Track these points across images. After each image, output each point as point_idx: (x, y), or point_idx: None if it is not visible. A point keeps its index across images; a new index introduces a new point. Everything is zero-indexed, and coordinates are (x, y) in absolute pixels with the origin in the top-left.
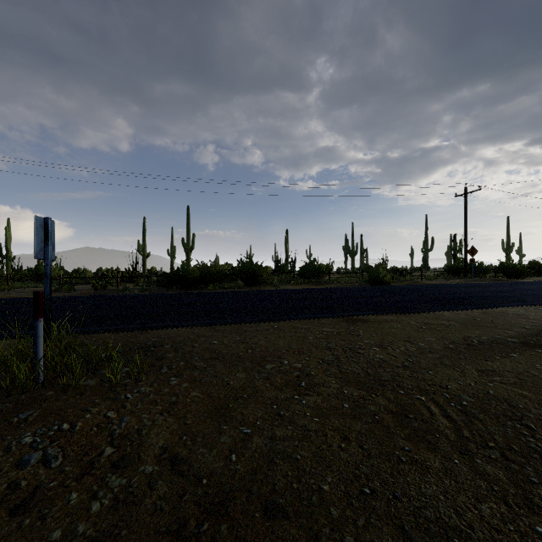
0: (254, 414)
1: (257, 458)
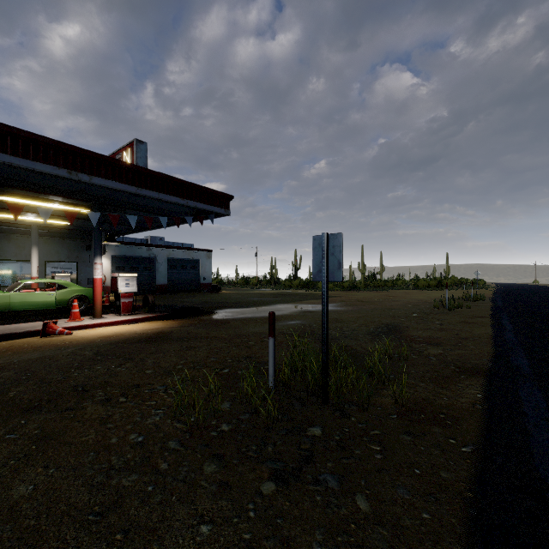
0: (0, 449)
1: (1, 427)
